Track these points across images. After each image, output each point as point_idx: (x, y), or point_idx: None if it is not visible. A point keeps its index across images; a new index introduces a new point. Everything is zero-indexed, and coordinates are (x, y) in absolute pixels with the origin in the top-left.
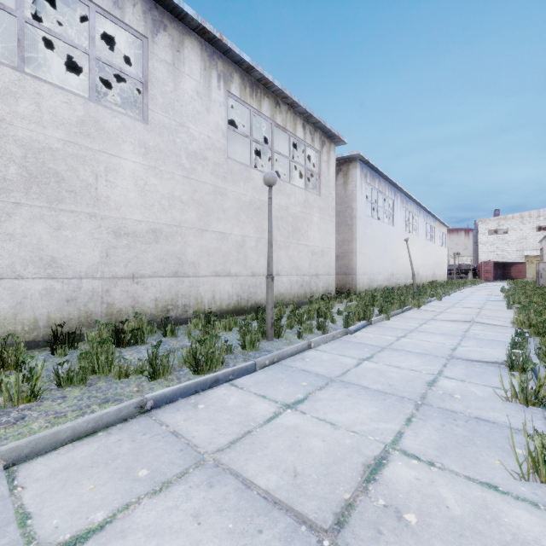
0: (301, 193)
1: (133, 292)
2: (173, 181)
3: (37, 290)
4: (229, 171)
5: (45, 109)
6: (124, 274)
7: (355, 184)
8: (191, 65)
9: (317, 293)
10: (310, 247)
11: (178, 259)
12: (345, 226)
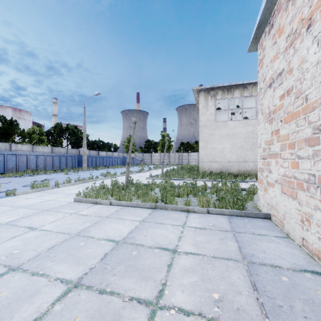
0: None
1: None
2: None
3: None
4: None
5: None
6: None
7: None
8: None
9: None
10: None
11: None
12: None
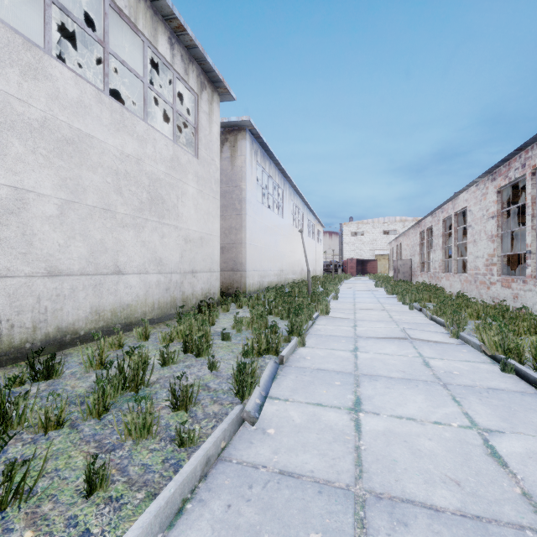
0: (166, 144)
1: None
2: None
3: None
4: None
5: None
6: None
7: (244, 159)
8: None
9: (194, 298)
10: (181, 231)
11: None
12: (233, 210)
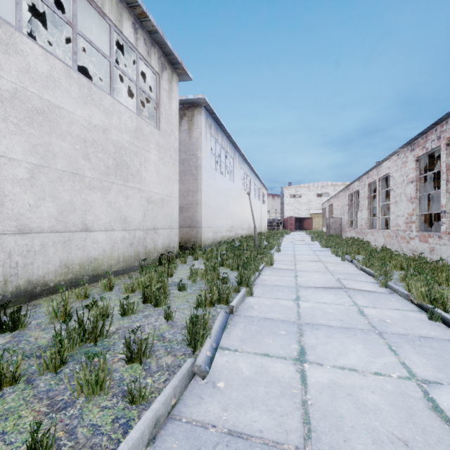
0: (131, 116)
1: None
2: None
3: None
4: None
5: None
6: None
7: (200, 132)
8: None
9: (155, 251)
10: (144, 193)
11: None
12: (190, 175)
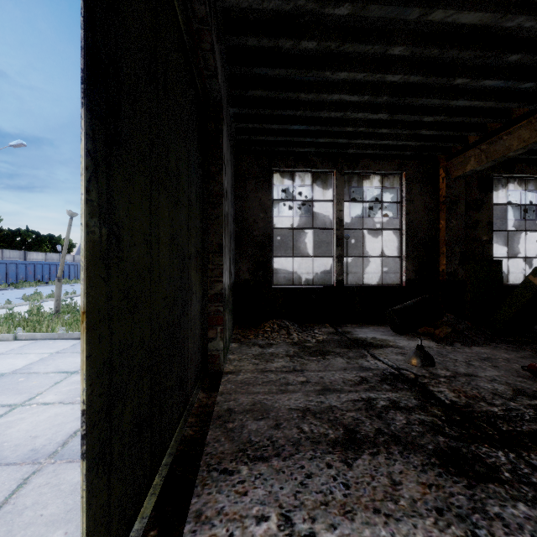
0: None
1: (308, 278)
2: (323, 235)
3: (282, 277)
4: (351, 224)
5: (283, 224)
6: (304, 272)
7: None
8: (331, 185)
9: None
10: None
11: (325, 266)
12: None
